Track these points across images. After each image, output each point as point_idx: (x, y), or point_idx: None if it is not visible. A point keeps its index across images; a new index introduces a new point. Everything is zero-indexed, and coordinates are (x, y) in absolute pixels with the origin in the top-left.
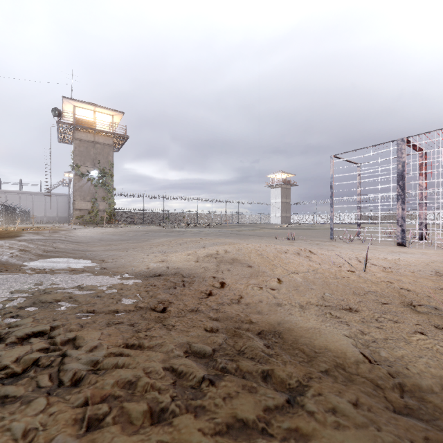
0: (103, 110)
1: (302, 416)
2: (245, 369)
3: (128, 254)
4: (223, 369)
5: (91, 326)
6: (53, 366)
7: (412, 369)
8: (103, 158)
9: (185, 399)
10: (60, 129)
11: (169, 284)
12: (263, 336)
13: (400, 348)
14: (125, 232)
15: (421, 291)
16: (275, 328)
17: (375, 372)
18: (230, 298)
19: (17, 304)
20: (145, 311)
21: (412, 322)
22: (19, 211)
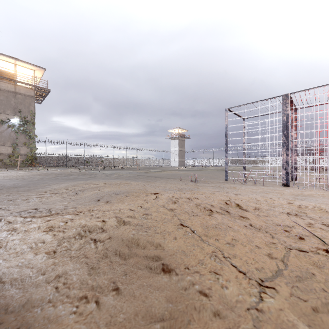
0: (24, 64)
1: None
2: None
3: None
4: None
5: None
6: None
7: None
8: (24, 107)
9: None
10: None
11: None
12: None
13: None
14: (31, 175)
15: None
16: None
17: None
18: None
19: None
20: None
21: None
22: None
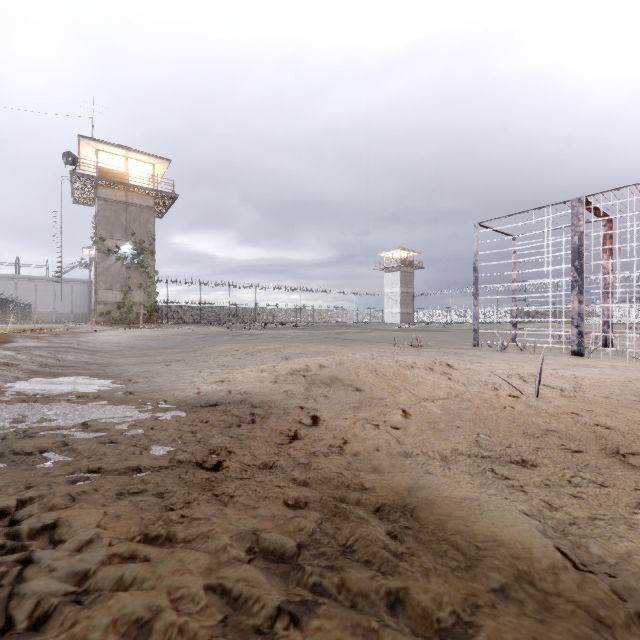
0: (140, 156)
1: None
2: (356, 589)
3: (170, 370)
4: (317, 588)
5: (90, 499)
6: (3, 585)
7: None
8: (140, 226)
9: None
10: (76, 184)
11: (230, 419)
12: (384, 514)
13: (621, 538)
14: (171, 335)
15: (628, 428)
16: (403, 500)
17: (589, 589)
18: (327, 444)
19: None
20: (185, 469)
21: (629, 486)
22: (14, 305)
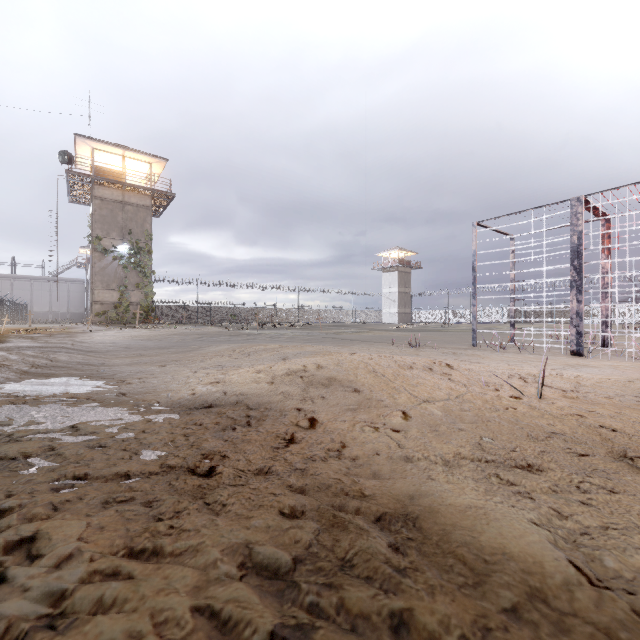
0: (136, 155)
1: None
2: (356, 610)
3: (165, 370)
4: (313, 609)
5: (73, 508)
6: None
7: None
8: (136, 226)
9: None
10: (72, 183)
11: (224, 421)
12: (385, 524)
13: (637, 549)
14: (167, 335)
15: (634, 430)
16: (405, 508)
17: (608, 608)
18: (325, 448)
19: None
20: (176, 476)
21: None
22: (9, 304)
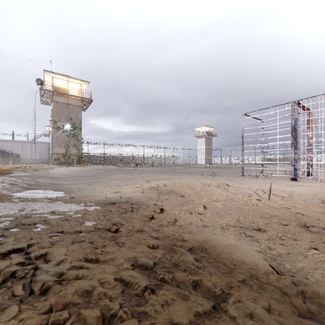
0: (74, 80)
1: (225, 321)
2: (179, 280)
3: (91, 187)
4: (162, 280)
5: (59, 244)
6: (27, 277)
7: (310, 279)
8: (74, 115)
9: (131, 306)
10: (42, 94)
11: (121, 210)
12: (193, 251)
13: (300, 261)
14: (90, 170)
15: (312, 215)
16: (202, 245)
17: (282, 281)
18: (167, 221)
19: (4, 226)
20: (102, 232)
21: (308, 240)
22: (11, 155)
